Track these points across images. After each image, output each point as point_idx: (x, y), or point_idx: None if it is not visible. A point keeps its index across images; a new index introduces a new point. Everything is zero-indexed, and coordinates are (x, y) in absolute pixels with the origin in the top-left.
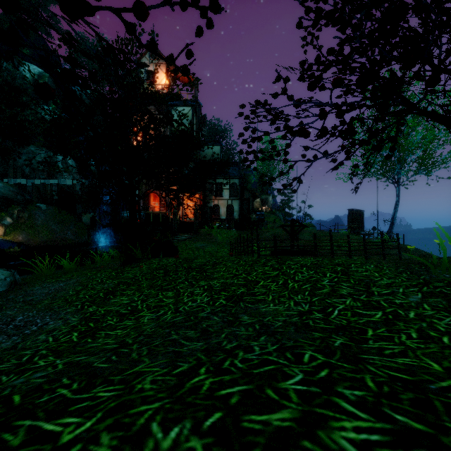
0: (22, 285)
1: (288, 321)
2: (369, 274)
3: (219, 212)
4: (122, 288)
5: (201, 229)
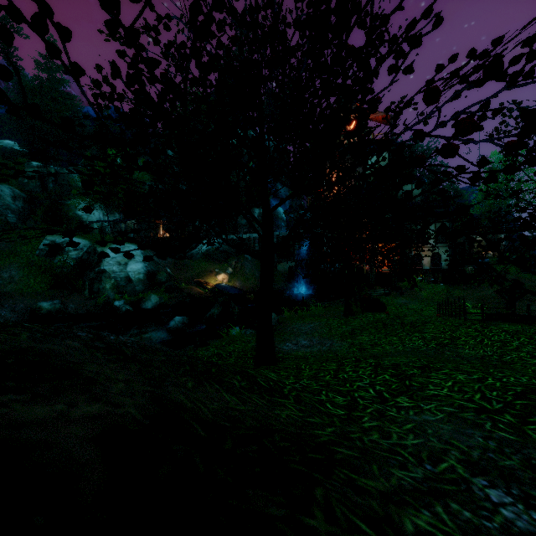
0: (283, 323)
1: (473, 356)
2: None
3: (421, 262)
4: (358, 332)
5: (399, 282)
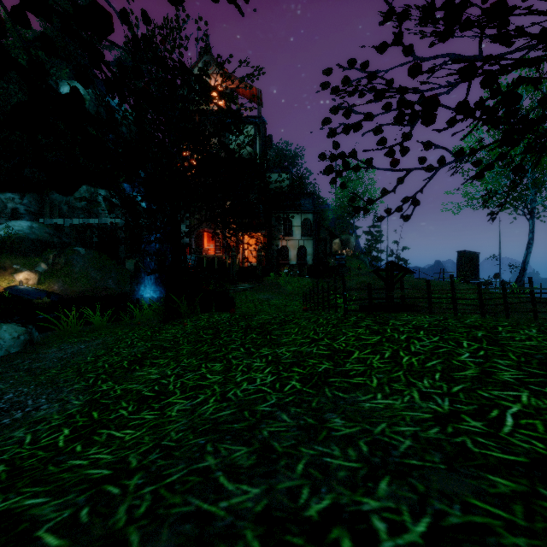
0: (38, 346)
1: (422, 438)
2: (538, 344)
3: (288, 256)
4: (155, 355)
5: (265, 277)
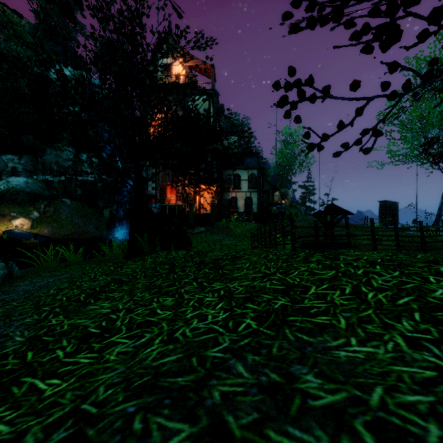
0: (15, 279)
1: None
2: None
3: (237, 205)
4: (112, 288)
5: (218, 222)
